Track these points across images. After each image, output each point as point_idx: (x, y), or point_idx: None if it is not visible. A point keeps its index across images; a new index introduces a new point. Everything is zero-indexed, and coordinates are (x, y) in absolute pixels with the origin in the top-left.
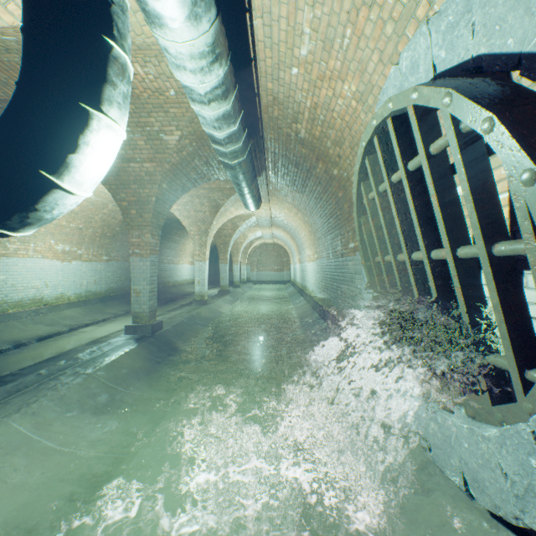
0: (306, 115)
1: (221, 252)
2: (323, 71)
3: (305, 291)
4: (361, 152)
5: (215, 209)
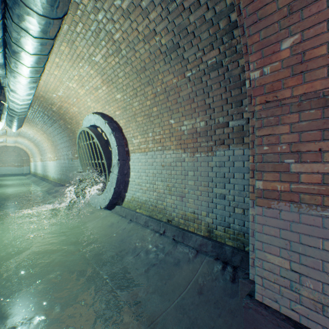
0: (58, 106)
1: None
2: (66, 101)
3: (47, 178)
4: (79, 133)
5: None
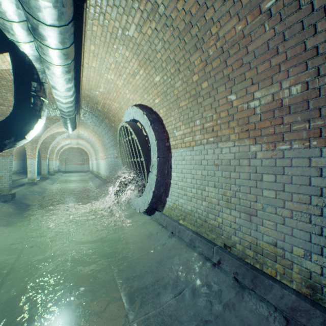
0: (102, 104)
1: (43, 153)
2: (108, 97)
3: (99, 175)
4: (119, 129)
5: (44, 129)
